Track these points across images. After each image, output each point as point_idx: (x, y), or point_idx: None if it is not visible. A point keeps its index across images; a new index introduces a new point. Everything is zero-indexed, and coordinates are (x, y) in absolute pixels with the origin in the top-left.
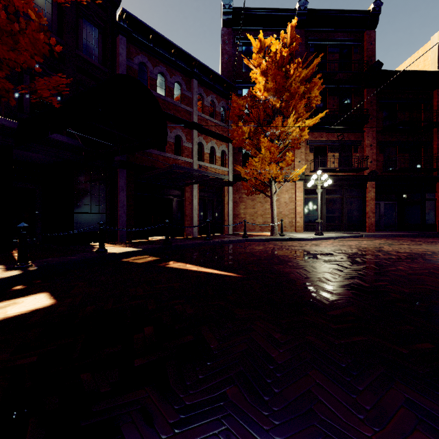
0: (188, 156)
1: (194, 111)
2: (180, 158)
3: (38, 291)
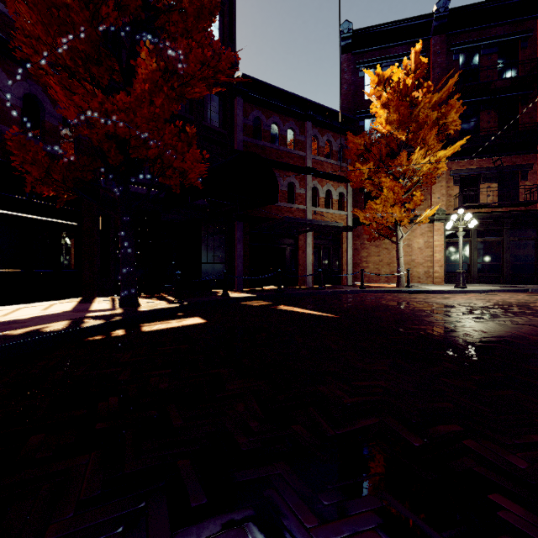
0: (301, 202)
1: (308, 155)
2: (293, 205)
3: (193, 316)
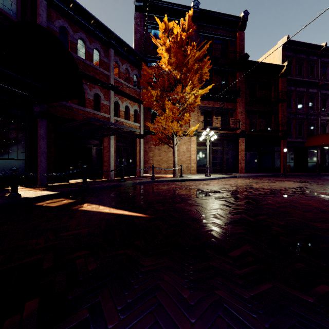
0: (106, 112)
1: (111, 75)
2: (98, 113)
3: None
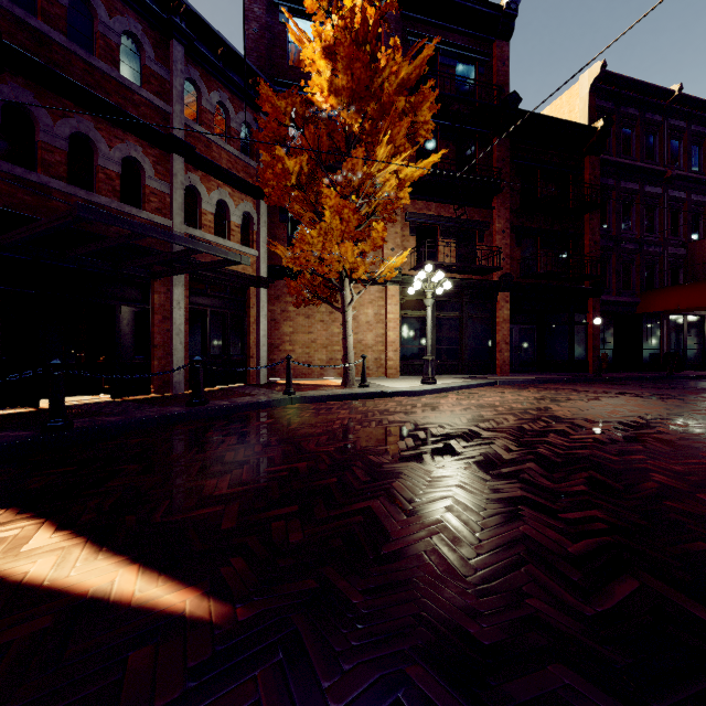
0: (160, 210)
1: (176, 113)
2: (136, 211)
3: None
